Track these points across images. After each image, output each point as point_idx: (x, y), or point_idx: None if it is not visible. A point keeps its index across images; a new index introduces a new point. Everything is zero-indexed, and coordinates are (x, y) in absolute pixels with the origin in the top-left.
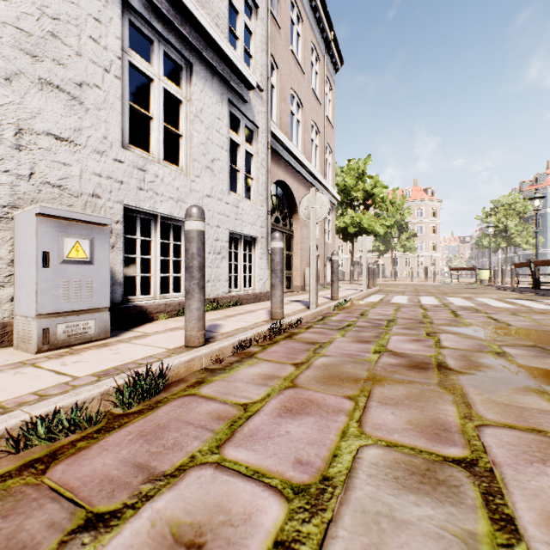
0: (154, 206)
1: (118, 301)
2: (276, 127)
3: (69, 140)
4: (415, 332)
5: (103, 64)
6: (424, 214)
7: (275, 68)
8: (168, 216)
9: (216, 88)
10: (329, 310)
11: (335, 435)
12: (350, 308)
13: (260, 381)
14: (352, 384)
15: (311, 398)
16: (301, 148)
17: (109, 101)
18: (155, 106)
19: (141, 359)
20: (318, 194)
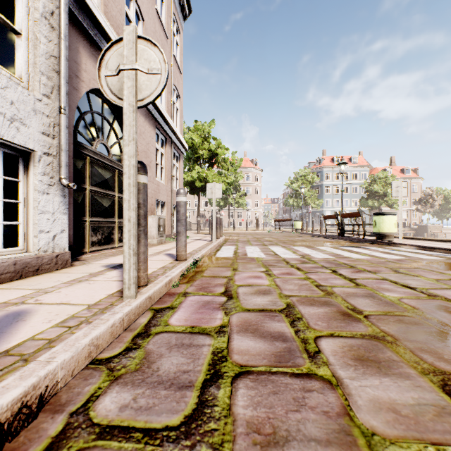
0: None
1: None
2: None
3: None
4: (413, 388)
5: None
6: (251, 179)
7: None
8: None
9: None
10: (170, 286)
11: None
12: (204, 273)
13: None
14: None
15: None
16: None
17: None
18: None
19: None
20: (142, 45)
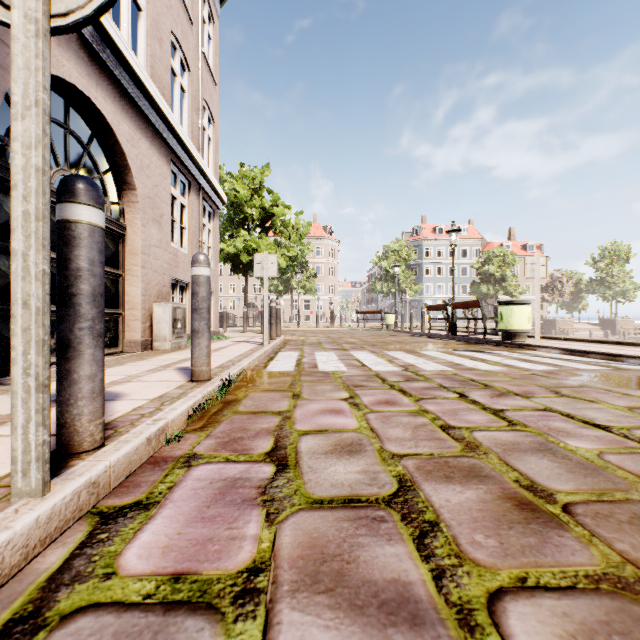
0: None
1: None
2: None
3: None
4: None
5: None
6: (324, 253)
7: None
8: None
9: None
10: (162, 441)
11: None
12: (239, 406)
13: None
14: None
15: None
16: (144, 63)
17: None
18: None
19: None
20: None
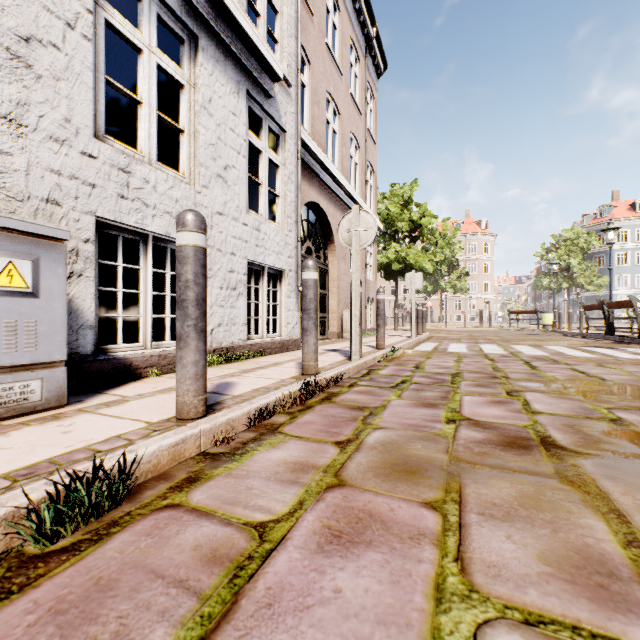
0: (142, 222)
1: (87, 351)
2: (307, 135)
3: (8, 117)
4: (491, 390)
5: (64, 16)
6: (477, 250)
7: (306, 63)
8: (163, 236)
9: (230, 73)
10: (375, 362)
11: (425, 596)
12: (400, 358)
13: (288, 476)
14: (430, 478)
15: (370, 508)
16: (337, 164)
17: (74, 70)
18: (145, 86)
19: (101, 443)
20: (362, 214)
